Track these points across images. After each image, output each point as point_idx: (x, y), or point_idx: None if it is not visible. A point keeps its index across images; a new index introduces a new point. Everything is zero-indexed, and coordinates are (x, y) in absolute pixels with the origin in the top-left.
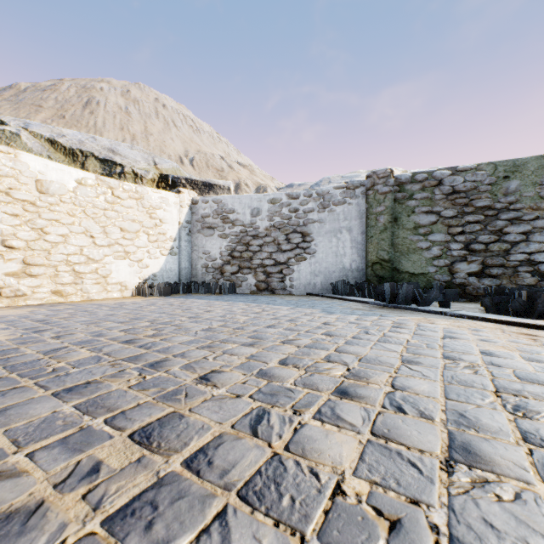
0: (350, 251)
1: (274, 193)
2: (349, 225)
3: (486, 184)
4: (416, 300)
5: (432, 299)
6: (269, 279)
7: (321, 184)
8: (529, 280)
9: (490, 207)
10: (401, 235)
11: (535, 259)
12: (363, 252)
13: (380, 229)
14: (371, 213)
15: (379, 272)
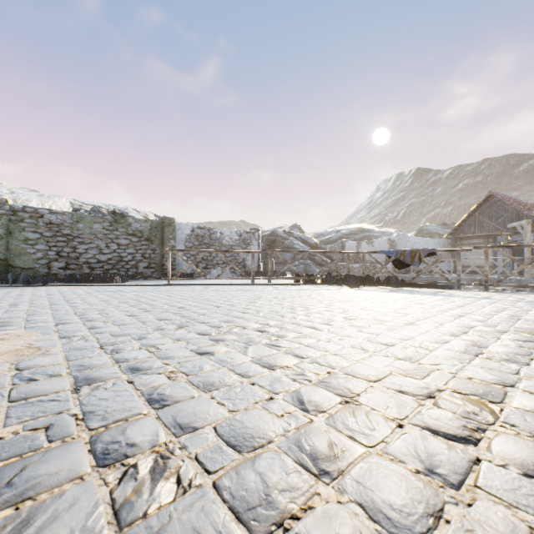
0: None
1: None
2: None
3: (69, 222)
4: (29, 282)
5: (39, 280)
6: None
7: None
8: (88, 271)
9: (71, 235)
10: (15, 243)
11: (90, 261)
12: None
13: None
14: None
15: None
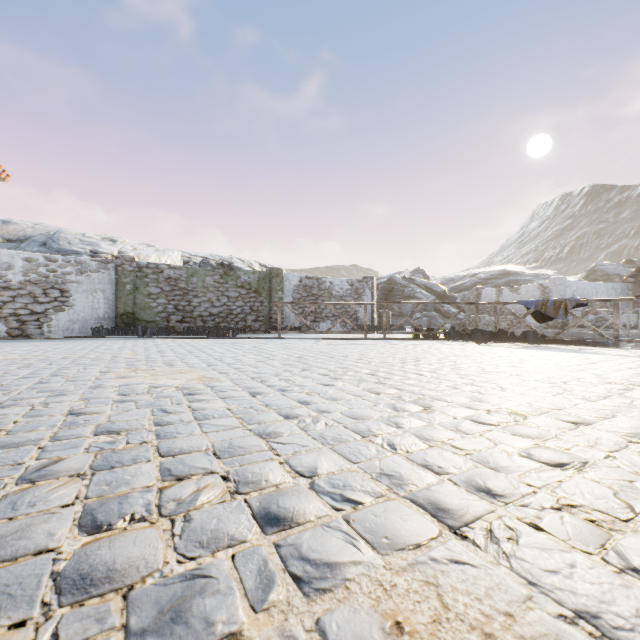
0: (104, 306)
1: (31, 253)
2: (104, 288)
3: (184, 277)
4: (154, 334)
5: (163, 333)
6: (24, 326)
7: (62, 244)
8: (201, 324)
9: (186, 289)
10: (141, 298)
11: (203, 314)
12: (114, 307)
13: (127, 293)
14: (120, 282)
15: (127, 320)
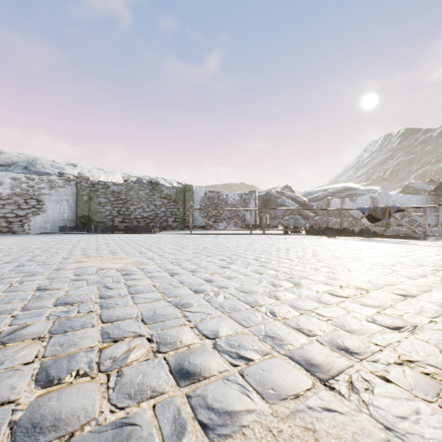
0: (68, 211)
1: (16, 174)
2: (67, 198)
3: (124, 191)
4: (103, 231)
5: (109, 230)
6: (11, 225)
7: (38, 167)
8: (136, 224)
9: (126, 199)
10: (94, 205)
11: (137, 217)
12: (75, 211)
13: (84, 202)
14: (79, 194)
15: (84, 221)
